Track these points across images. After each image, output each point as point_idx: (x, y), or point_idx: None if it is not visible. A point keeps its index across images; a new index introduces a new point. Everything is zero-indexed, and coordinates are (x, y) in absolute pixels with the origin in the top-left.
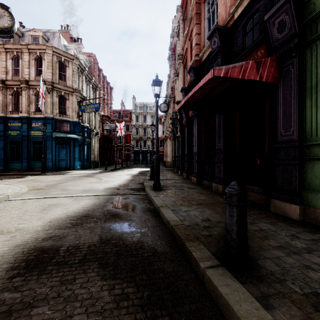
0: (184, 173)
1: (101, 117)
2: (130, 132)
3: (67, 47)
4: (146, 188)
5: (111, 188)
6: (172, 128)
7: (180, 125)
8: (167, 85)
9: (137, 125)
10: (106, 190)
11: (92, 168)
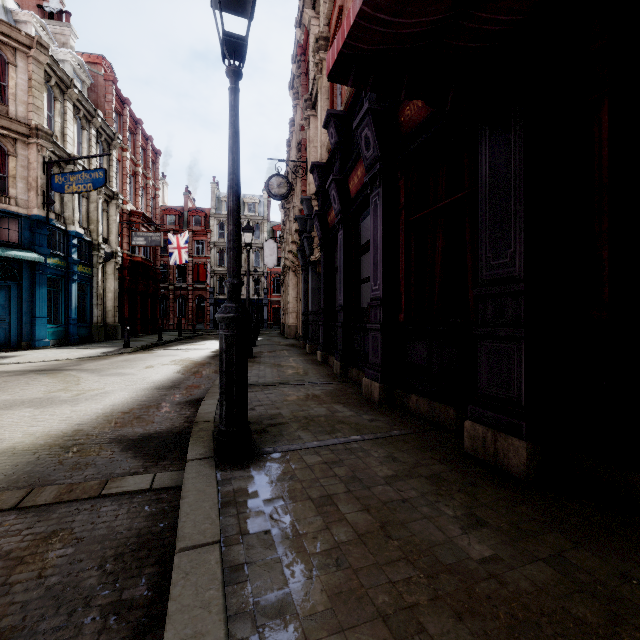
0: (333, 361)
1: (127, 216)
2: (205, 258)
3: (15, 17)
4: (190, 448)
5: (46, 443)
6: (300, 244)
7: (322, 228)
8: (288, 147)
9: (221, 243)
10: (2, 463)
11: (95, 343)
